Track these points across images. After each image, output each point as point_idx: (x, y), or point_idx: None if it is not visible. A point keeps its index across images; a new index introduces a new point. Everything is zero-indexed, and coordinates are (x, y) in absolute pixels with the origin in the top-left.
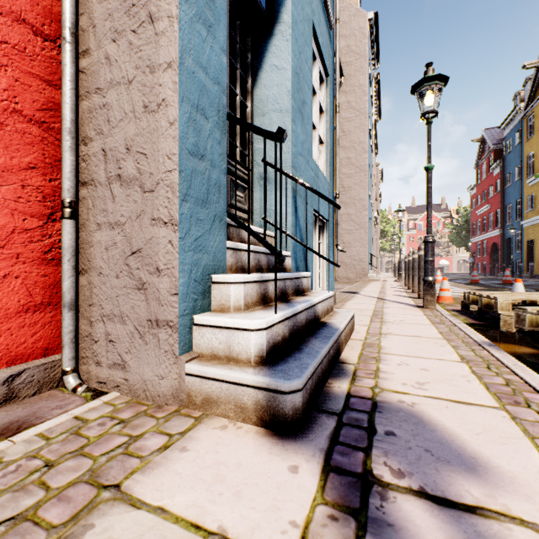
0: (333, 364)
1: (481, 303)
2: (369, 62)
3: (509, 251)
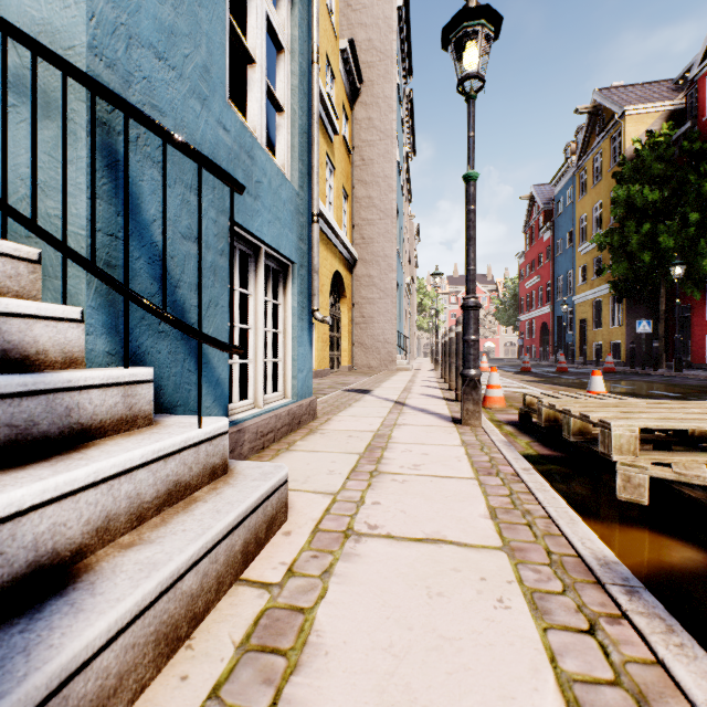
0: None
1: (568, 429)
2: (398, 69)
3: (560, 332)
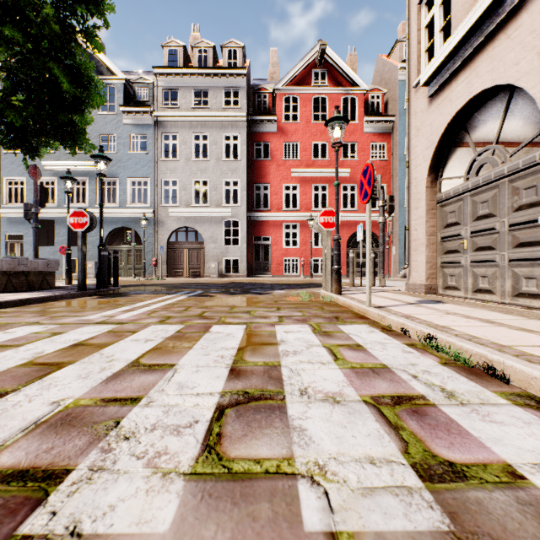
0: None
1: None
2: None
3: None
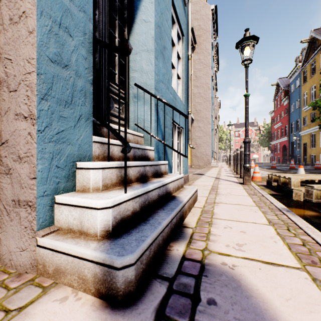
0: (177, 229)
1: (280, 181)
2: (211, 35)
3: (292, 149)
